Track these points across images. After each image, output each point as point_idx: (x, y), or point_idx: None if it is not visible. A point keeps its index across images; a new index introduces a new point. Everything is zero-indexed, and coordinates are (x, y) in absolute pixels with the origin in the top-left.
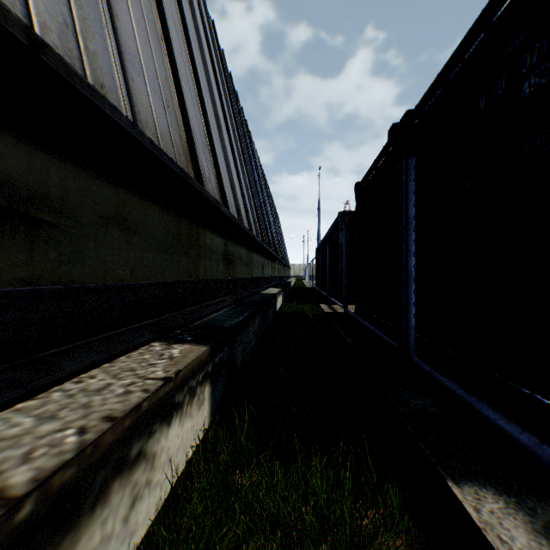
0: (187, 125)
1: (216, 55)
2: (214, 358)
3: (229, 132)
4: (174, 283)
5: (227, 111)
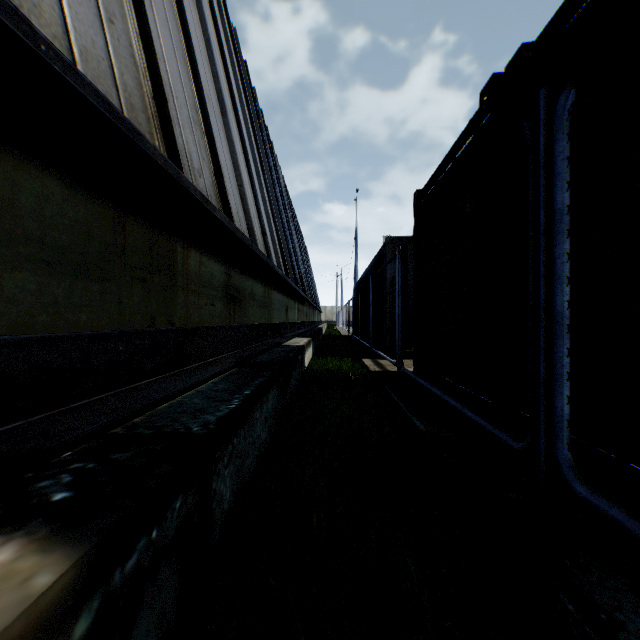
0: (155, 70)
1: (223, 27)
2: (114, 570)
3: (240, 126)
4: (103, 335)
5: (238, 101)
